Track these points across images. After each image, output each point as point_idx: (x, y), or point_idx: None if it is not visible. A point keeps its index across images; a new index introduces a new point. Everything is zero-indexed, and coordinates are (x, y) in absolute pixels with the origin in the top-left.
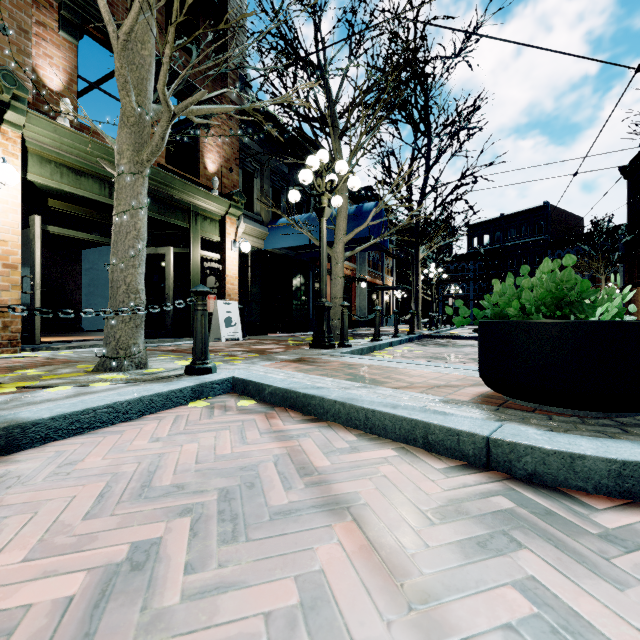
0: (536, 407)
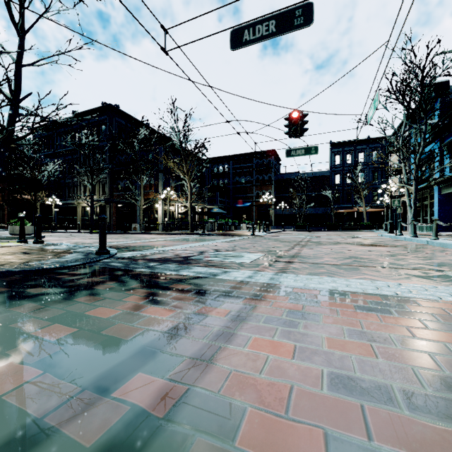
0: None
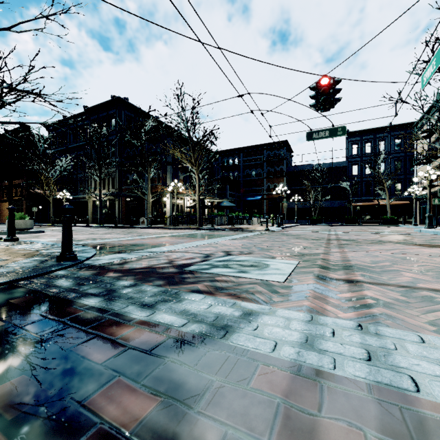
0: (19, 230)
